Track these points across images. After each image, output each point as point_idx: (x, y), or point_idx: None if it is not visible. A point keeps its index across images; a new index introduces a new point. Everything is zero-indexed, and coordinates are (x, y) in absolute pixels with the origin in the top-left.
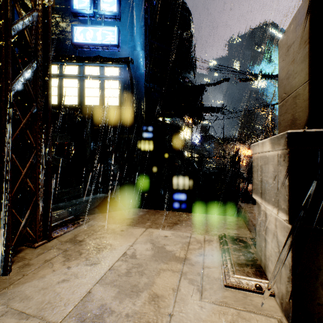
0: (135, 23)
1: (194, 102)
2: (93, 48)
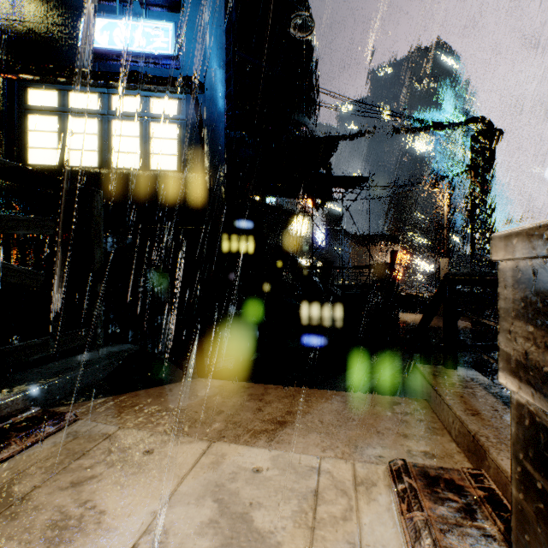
0: (208, 17)
1: (316, 167)
2: (128, 60)
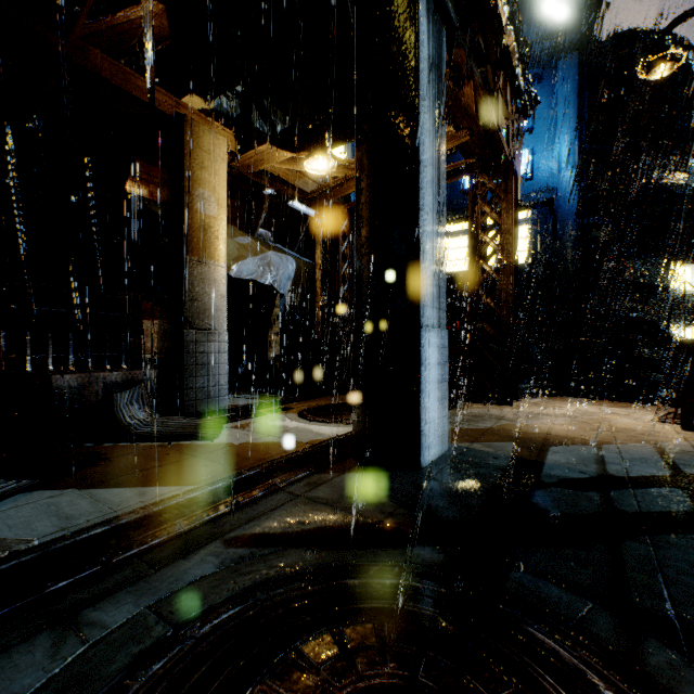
0: (560, 129)
1: None
2: None
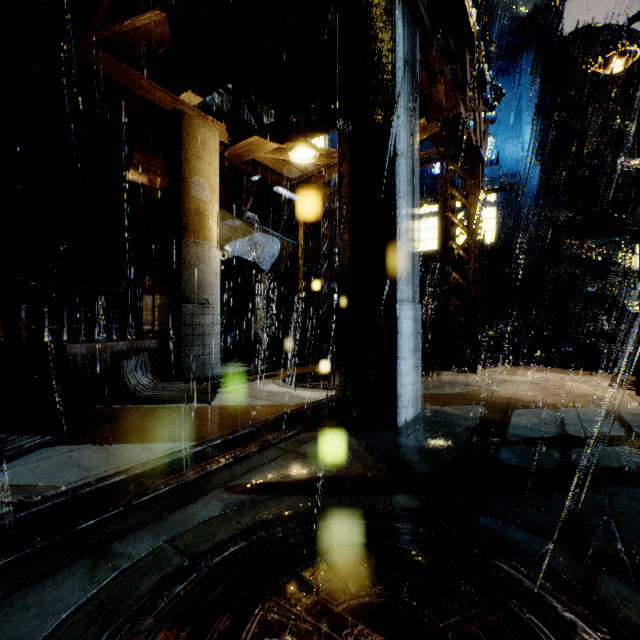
0: (523, 118)
1: None
2: None
